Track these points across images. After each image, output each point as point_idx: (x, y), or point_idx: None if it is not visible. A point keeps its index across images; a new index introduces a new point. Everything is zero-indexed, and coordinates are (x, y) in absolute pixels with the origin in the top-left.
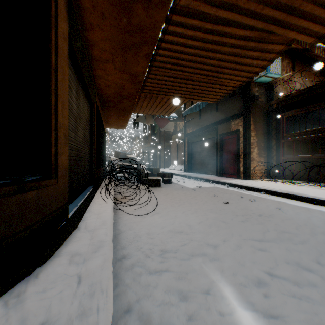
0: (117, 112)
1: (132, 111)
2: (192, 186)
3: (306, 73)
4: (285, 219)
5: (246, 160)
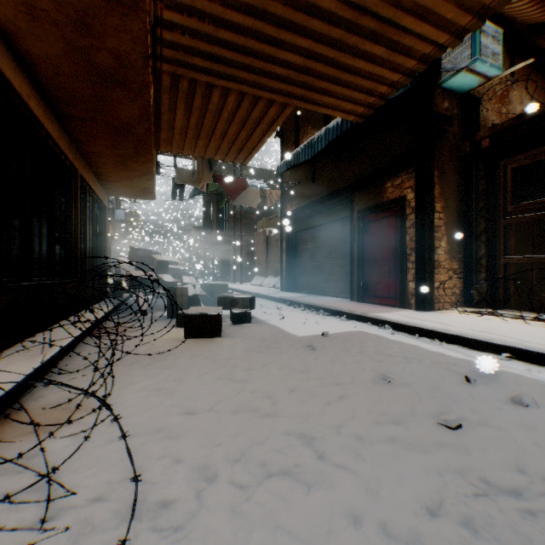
0: (113, 143)
1: (154, 145)
2: (302, 330)
3: (532, 87)
4: None
5: (424, 265)
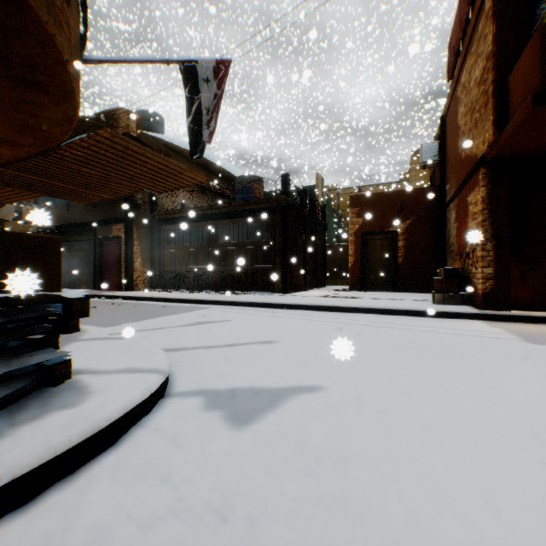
0: None
1: None
2: None
3: (190, 189)
4: (133, 309)
5: (129, 270)
